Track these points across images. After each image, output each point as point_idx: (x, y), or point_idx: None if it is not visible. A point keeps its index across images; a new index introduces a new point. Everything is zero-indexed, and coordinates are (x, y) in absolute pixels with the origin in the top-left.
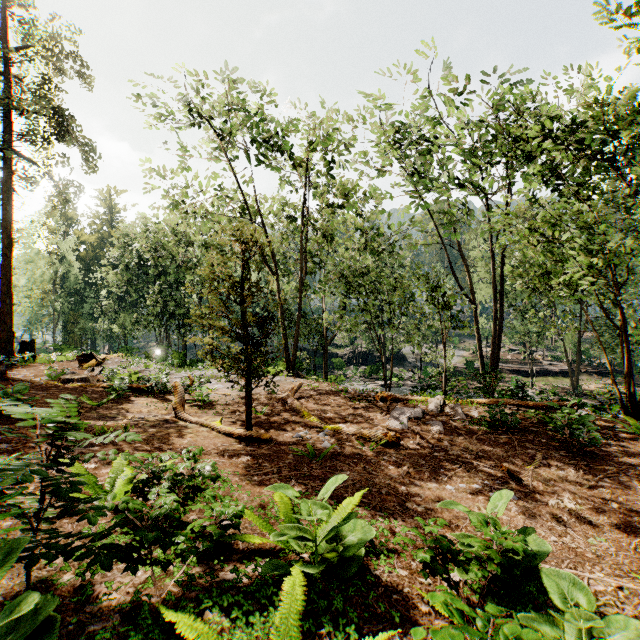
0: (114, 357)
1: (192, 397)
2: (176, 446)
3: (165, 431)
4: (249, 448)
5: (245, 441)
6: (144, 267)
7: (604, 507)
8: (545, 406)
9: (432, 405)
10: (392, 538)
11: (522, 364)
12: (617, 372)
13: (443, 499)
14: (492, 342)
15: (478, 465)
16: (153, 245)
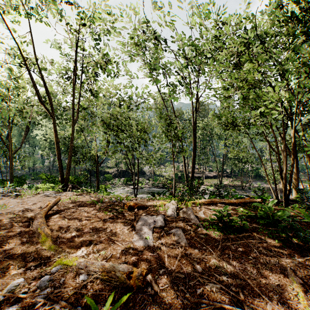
0: None
1: None
2: None
3: None
4: None
5: None
6: None
7: None
8: (241, 202)
9: (170, 210)
10: None
11: (198, 173)
12: (233, 175)
13: None
14: (192, 162)
15: None
16: None
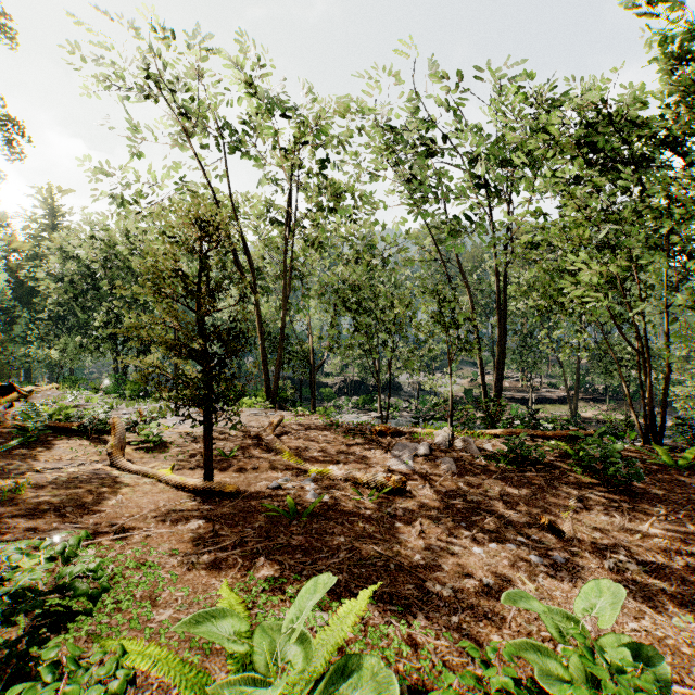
0: (46, 389)
1: (140, 437)
2: (94, 510)
3: (86, 487)
4: (205, 506)
5: (202, 496)
6: (93, 280)
7: (670, 566)
8: (563, 436)
9: (439, 439)
10: (414, 657)
11: (520, 392)
12: (611, 398)
13: (473, 571)
14: (496, 367)
15: (505, 514)
16: (102, 252)
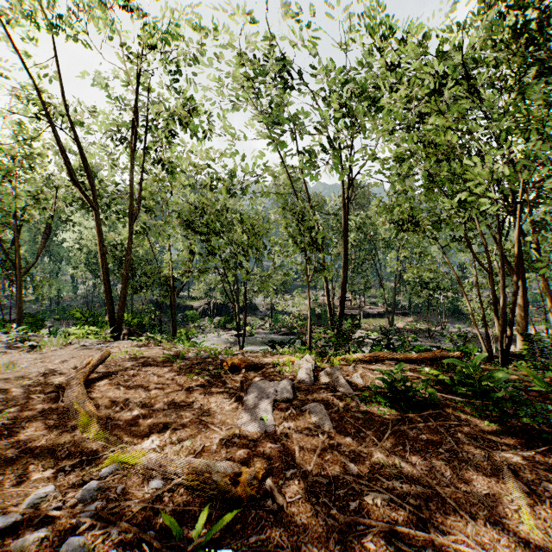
0: None
1: None
2: None
3: None
4: None
5: None
6: None
7: None
8: (426, 358)
9: (303, 372)
10: None
11: (350, 309)
12: (414, 312)
13: None
14: (341, 289)
15: (442, 542)
16: None
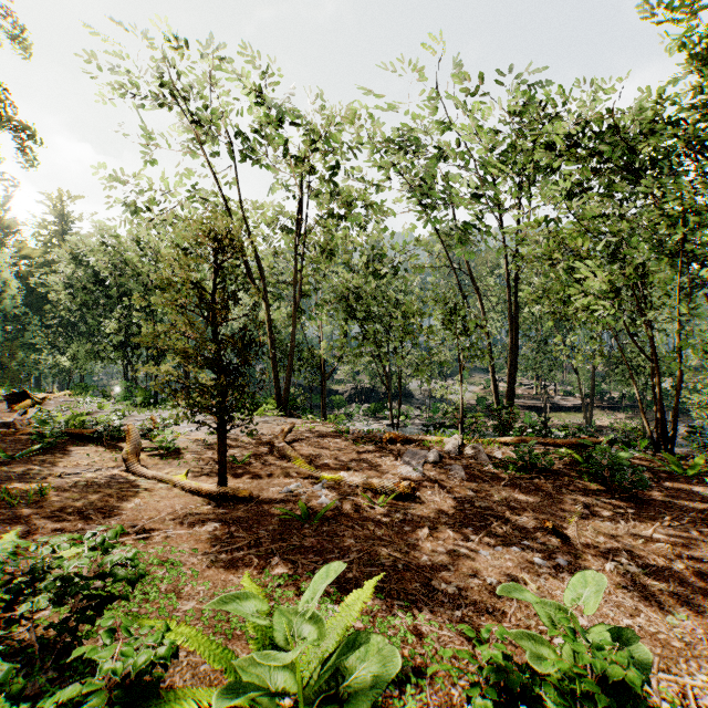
0: (59, 396)
1: (153, 444)
2: (115, 513)
3: (105, 491)
4: (220, 510)
5: (217, 500)
6: (103, 287)
7: (670, 568)
8: (574, 444)
9: (449, 446)
10: (419, 645)
11: (534, 399)
12: (628, 406)
13: (478, 571)
14: (508, 374)
15: (512, 519)
16: (113, 260)
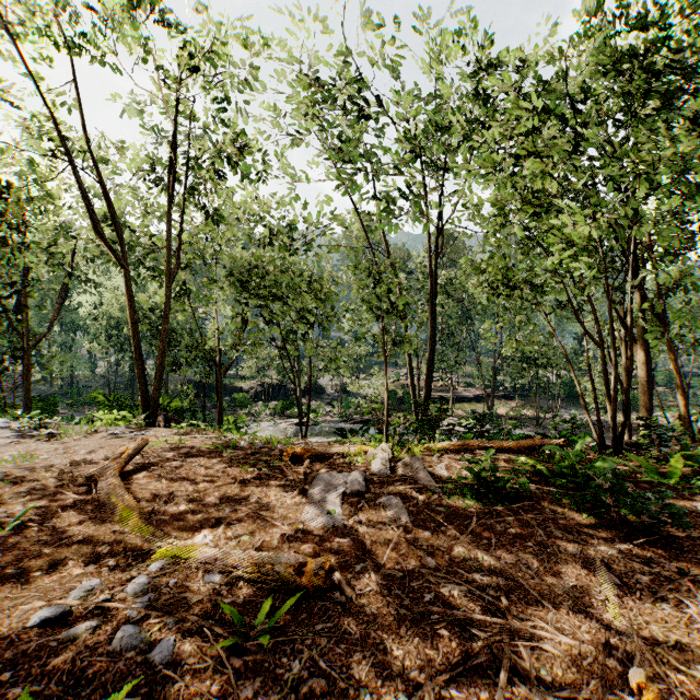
0: None
1: None
2: None
3: None
4: None
5: None
6: None
7: None
8: (524, 447)
9: (377, 462)
10: None
11: (440, 391)
12: (519, 395)
13: None
14: (427, 366)
15: (519, 629)
16: None
